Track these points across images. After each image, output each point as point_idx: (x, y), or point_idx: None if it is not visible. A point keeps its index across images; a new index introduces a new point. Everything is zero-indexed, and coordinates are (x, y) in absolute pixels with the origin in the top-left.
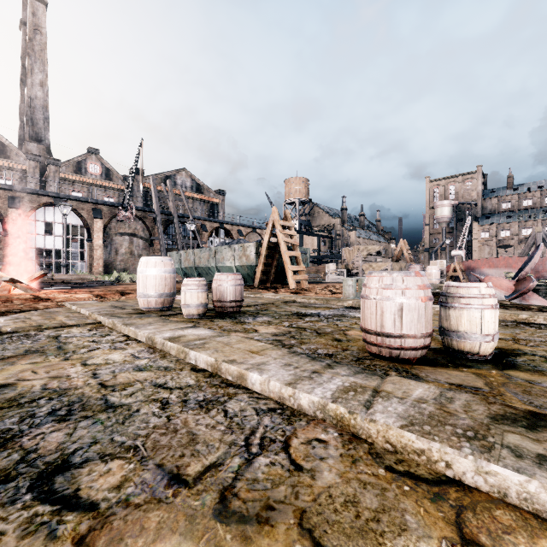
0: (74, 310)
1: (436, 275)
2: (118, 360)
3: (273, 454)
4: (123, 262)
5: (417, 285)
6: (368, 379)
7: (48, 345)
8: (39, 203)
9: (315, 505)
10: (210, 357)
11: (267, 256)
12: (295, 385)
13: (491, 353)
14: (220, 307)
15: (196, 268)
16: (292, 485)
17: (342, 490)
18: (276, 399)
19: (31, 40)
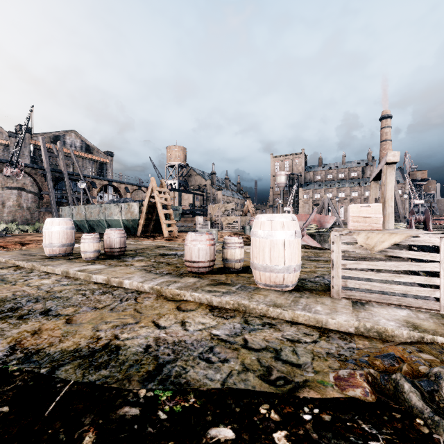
0: None
1: None
2: (49, 283)
3: (130, 301)
4: (10, 214)
5: (206, 239)
6: (175, 279)
7: None
8: None
9: (140, 307)
10: (105, 277)
11: (148, 213)
12: (143, 282)
13: (240, 268)
14: (110, 252)
15: (87, 221)
16: (135, 305)
17: (150, 304)
18: (136, 289)
19: None
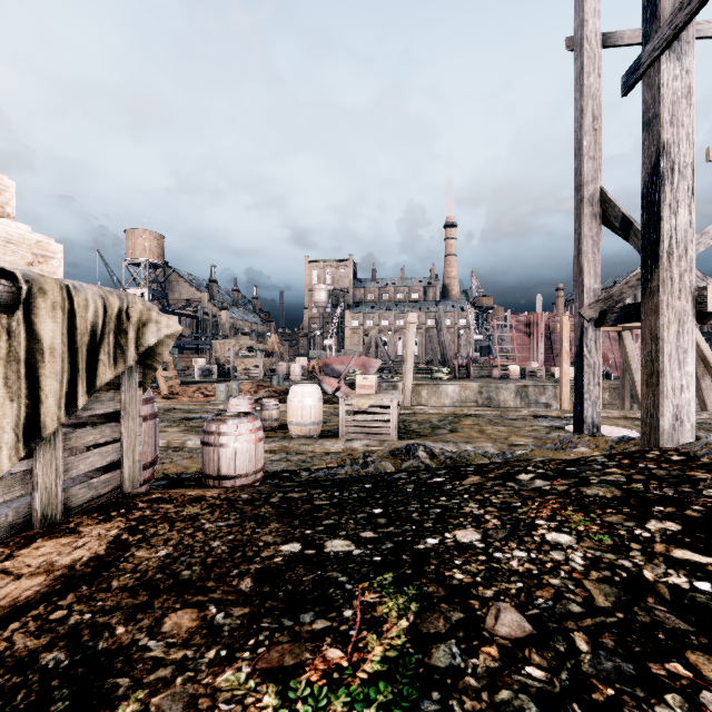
0: None
1: (298, 372)
2: None
3: None
4: None
5: (249, 404)
6: None
7: None
8: None
9: None
10: (164, 440)
11: None
12: None
13: (277, 426)
14: None
15: None
16: None
17: None
18: (199, 447)
19: None
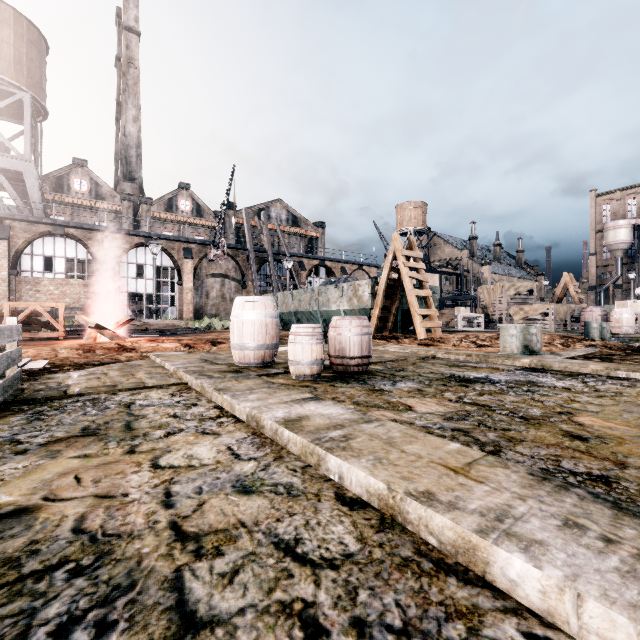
0: (158, 364)
1: (628, 322)
2: (207, 459)
3: None
4: (214, 307)
5: None
6: None
7: (114, 420)
8: (131, 244)
9: None
10: (374, 478)
11: (385, 297)
12: None
13: None
14: (341, 365)
15: (295, 313)
16: None
17: None
18: None
19: (125, 75)
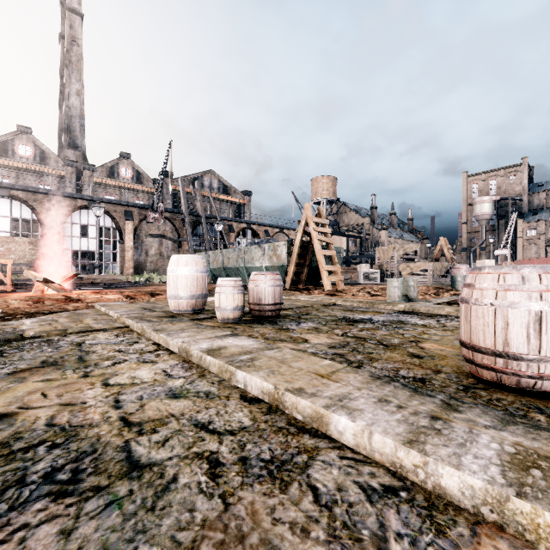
0: (103, 312)
1: None
2: (147, 379)
3: None
4: (153, 264)
5: None
6: (538, 439)
7: (68, 355)
8: (75, 207)
9: None
10: (266, 383)
11: (299, 256)
12: (421, 447)
13: None
14: (258, 310)
15: (224, 269)
16: None
17: None
18: (386, 465)
19: (68, 52)
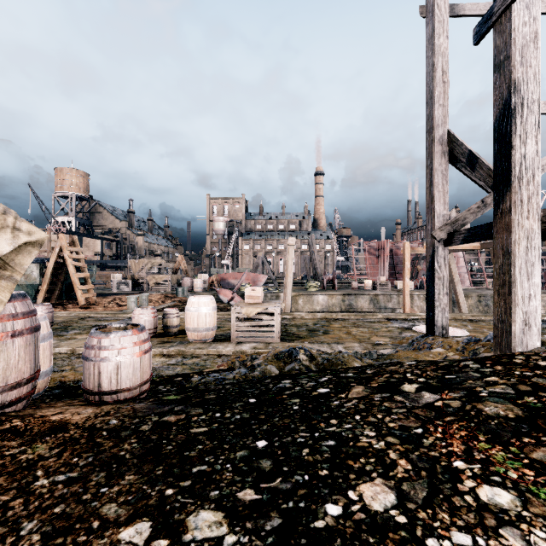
0: None
1: (200, 285)
2: None
3: None
4: None
5: (151, 313)
6: None
7: None
8: None
9: None
10: (69, 348)
11: (52, 275)
12: None
13: (177, 331)
14: None
15: None
16: None
17: None
18: None
19: None
